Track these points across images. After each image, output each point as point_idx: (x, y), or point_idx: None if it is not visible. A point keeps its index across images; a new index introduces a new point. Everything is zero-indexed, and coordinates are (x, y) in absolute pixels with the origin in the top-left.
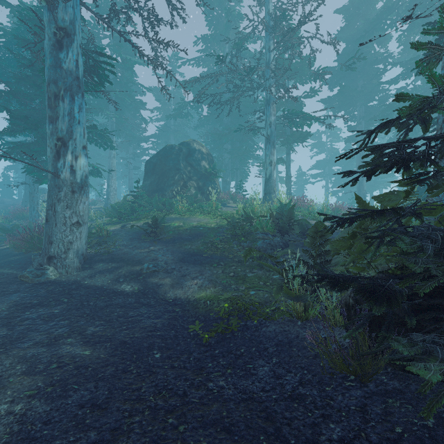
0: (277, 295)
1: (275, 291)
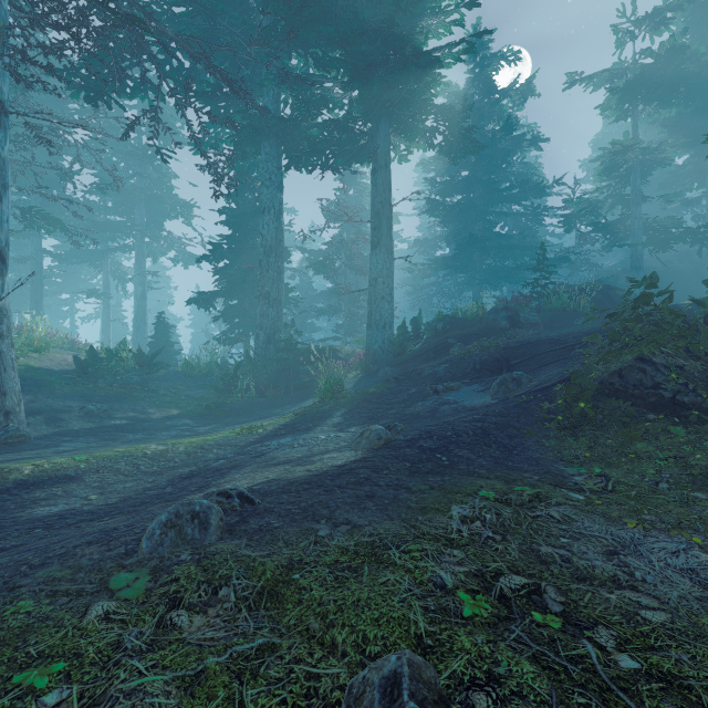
0: (226, 395)
1: (222, 394)
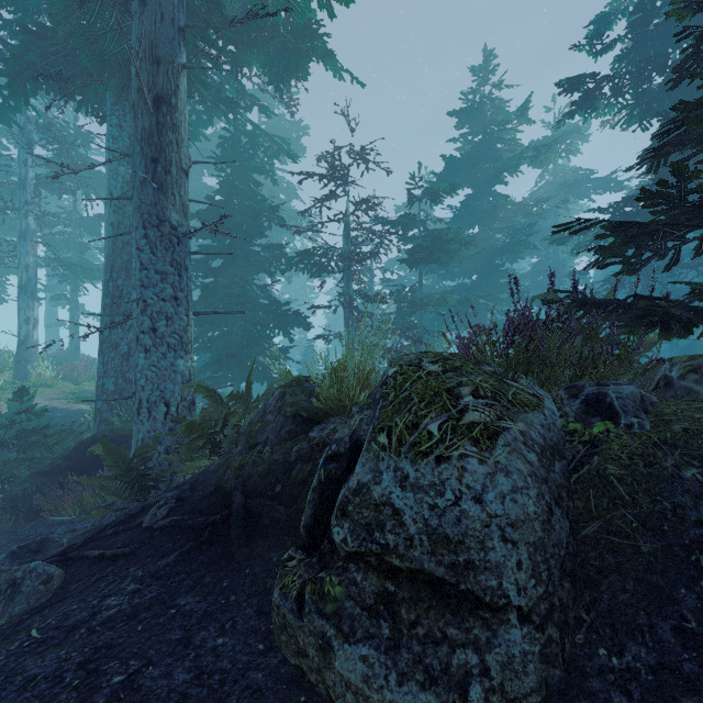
0: None
1: None
